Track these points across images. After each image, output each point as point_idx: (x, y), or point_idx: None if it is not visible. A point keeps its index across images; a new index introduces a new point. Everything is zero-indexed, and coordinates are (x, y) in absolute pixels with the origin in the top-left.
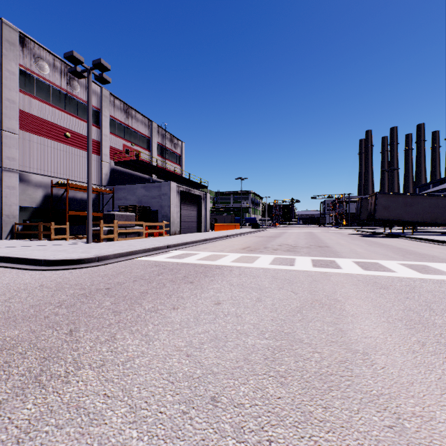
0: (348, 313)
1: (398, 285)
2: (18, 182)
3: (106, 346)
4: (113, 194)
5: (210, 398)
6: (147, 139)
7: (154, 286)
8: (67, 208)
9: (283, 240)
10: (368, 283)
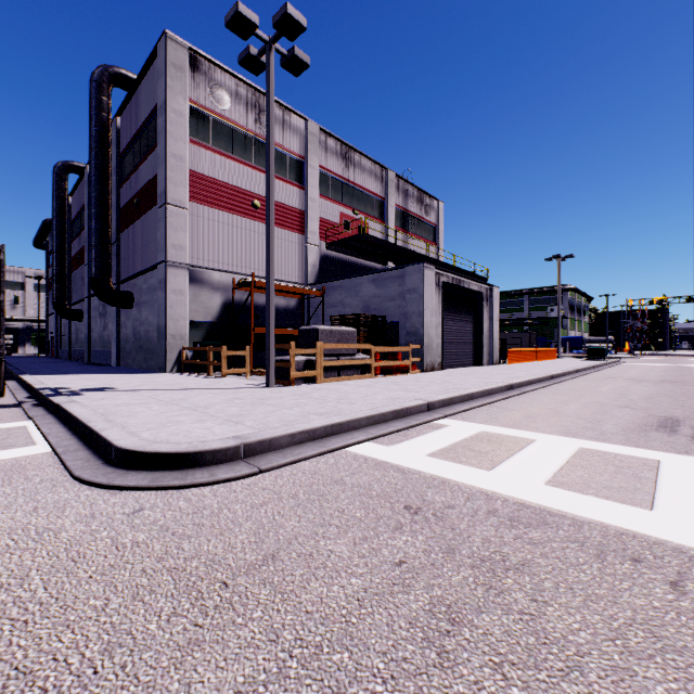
0: None
1: None
2: (187, 284)
3: None
4: (322, 298)
5: None
6: (379, 201)
7: None
8: (252, 321)
9: None
10: None
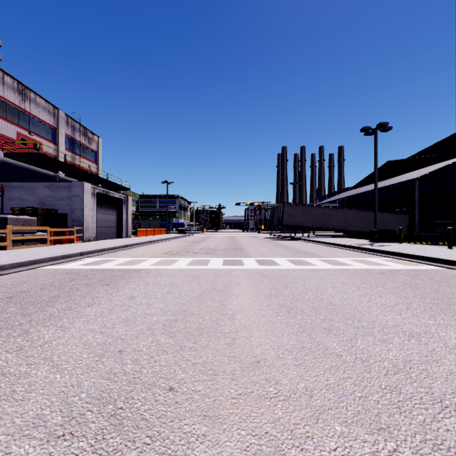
0: (233, 294)
1: (277, 274)
2: None
3: (20, 338)
4: (2, 193)
5: (118, 351)
6: (52, 129)
7: (66, 290)
8: None
9: (206, 244)
10: (257, 274)
